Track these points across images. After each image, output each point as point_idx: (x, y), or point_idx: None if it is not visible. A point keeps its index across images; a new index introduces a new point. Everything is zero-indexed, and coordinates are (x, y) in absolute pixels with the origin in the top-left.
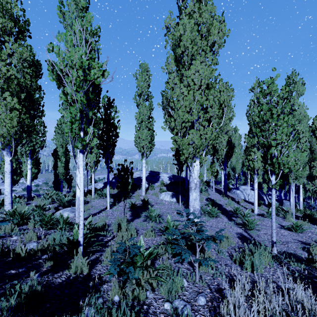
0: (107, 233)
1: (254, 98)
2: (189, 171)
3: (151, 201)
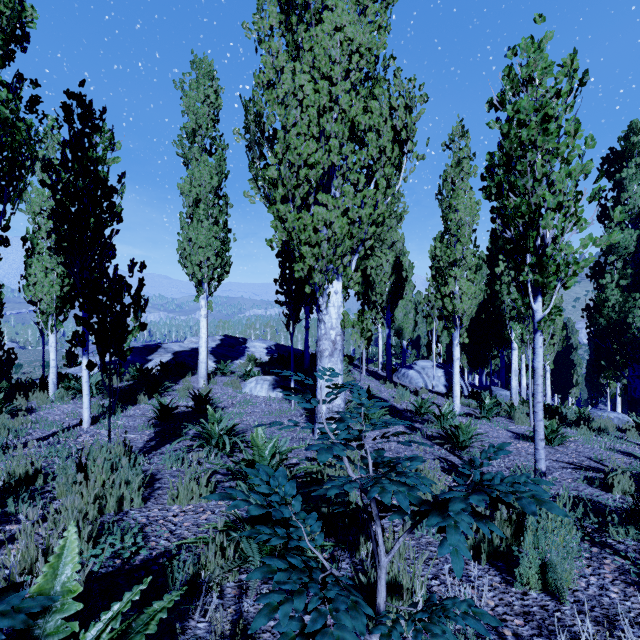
0: (20, 507)
1: (453, 162)
2: (316, 311)
3: (221, 399)
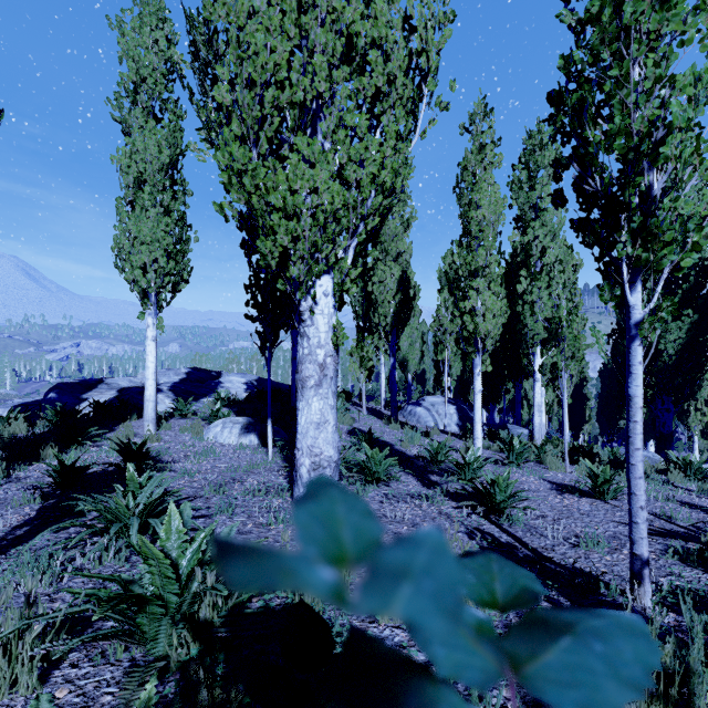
0: None
1: (474, 147)
2: (297, 321)
3: (171, 450)
